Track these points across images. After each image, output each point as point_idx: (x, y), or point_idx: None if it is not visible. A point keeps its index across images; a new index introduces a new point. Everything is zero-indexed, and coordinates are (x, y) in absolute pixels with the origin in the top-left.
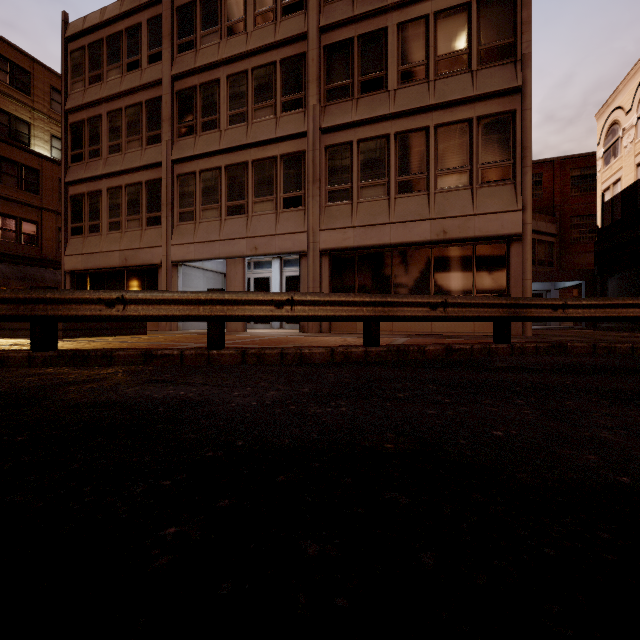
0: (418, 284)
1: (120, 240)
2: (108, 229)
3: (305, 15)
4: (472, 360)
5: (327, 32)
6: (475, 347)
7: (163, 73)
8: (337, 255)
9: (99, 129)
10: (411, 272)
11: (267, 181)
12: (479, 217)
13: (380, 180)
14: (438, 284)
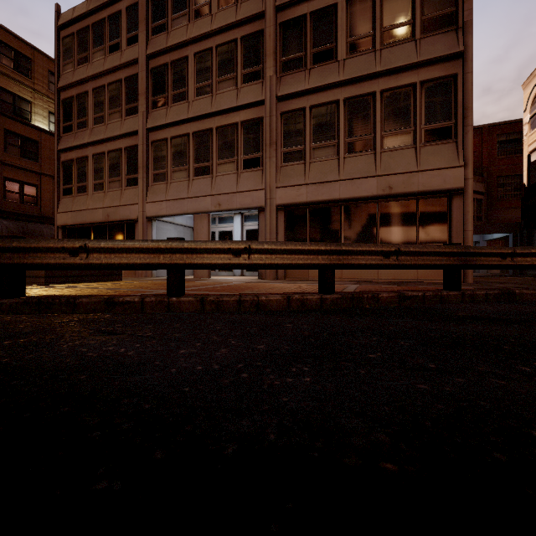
0: (365, 235)
1: (103, 199)
2: (93, 189)
3: None
4: (429, 308)
5: (282, 10)
6: (427, 294)
7: (139, 53)
8: (291, 210)
9: (86, 104)
10: (359, 224)
11: (229, 145)
12: (422, 173)
13: (330, 142)
14: (384, 235)
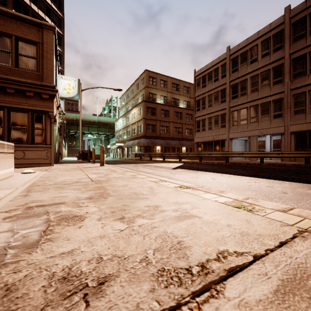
0: None
1: (212, 132)
2: (208, 129)
3: (283, 50)
4: None
5: (293, 54)
6: None
7: (226, 81)
8: (298, 133)
9: (205, 100)
10: None
11: (266, 110)
12: None
13: None
14: None
